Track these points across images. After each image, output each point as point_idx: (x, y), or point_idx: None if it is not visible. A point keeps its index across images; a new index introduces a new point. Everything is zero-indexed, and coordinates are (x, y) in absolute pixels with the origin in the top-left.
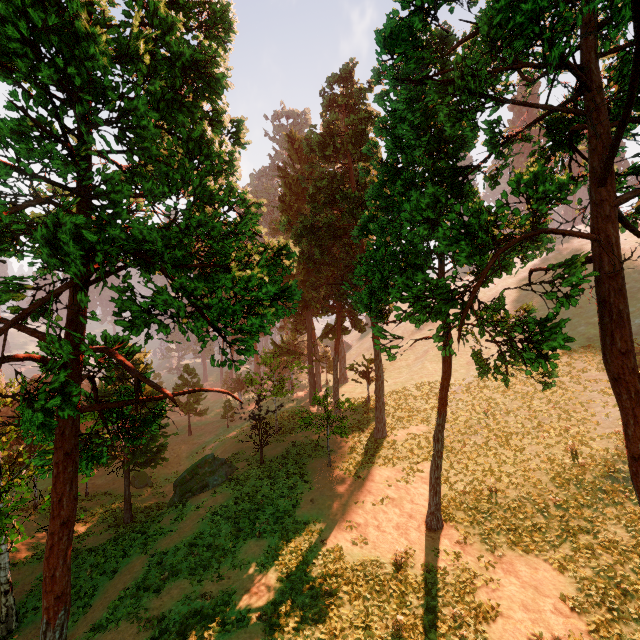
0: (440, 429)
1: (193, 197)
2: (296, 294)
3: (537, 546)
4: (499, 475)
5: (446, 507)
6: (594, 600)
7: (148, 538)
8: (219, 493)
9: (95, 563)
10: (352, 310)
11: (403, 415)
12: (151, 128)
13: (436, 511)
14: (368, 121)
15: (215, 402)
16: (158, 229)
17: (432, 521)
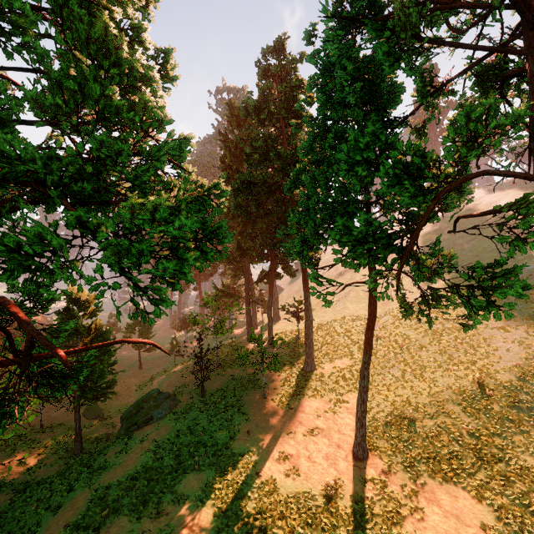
0: (366, 366)
1: (95, 113)
2: (227, 236)
3: (455, 474)
4: (416, 405)
5: (370, 436)
6: (513, 529)
7: (93, 472)
8: (162, 426)
9: (41, 497)
10: (284, 258)
11: (329, 350)
12: (28, 11)
13: (362, 442)
14: (299, 89)
15: (164, 338)
16: (60, 156)
17: (358, 451)
